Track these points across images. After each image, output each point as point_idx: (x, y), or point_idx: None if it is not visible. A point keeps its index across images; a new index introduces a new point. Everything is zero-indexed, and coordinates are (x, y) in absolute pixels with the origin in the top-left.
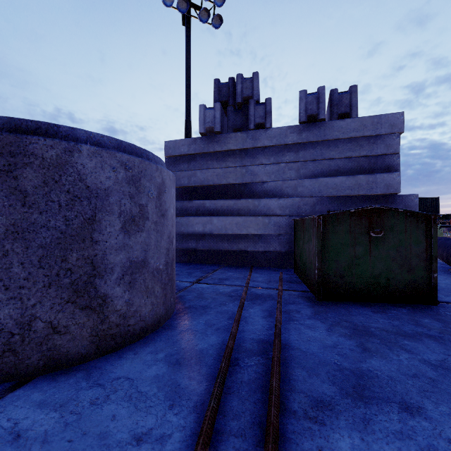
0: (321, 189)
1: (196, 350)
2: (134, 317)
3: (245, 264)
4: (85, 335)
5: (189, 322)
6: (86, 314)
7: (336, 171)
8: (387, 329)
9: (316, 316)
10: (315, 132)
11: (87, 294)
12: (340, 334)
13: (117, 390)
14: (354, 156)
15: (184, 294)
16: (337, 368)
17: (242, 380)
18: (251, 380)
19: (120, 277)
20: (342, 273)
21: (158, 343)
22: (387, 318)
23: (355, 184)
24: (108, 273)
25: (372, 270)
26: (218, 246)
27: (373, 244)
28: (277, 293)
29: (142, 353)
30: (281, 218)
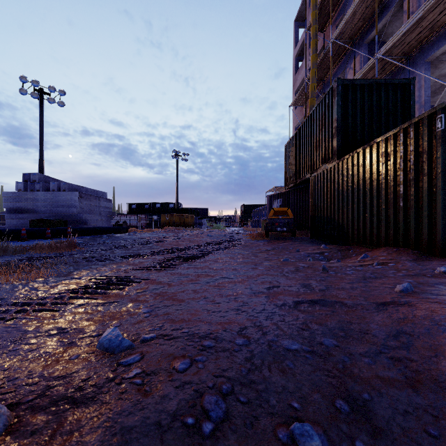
0: (57, 211)
1: None
2: None
3: None
4: None
5: None
6: None
7: (62, 206)
8: None
9: None
10: (56, 194)
11: None
12: None
13: None
14: (67, 202)
15: None
16: None
17: None
18: None
19: None
20: None
21: None
22: None
23: (66, 210)
24: None
25: None
26: None
27: (42, 226)
28: None
29: None
30: None
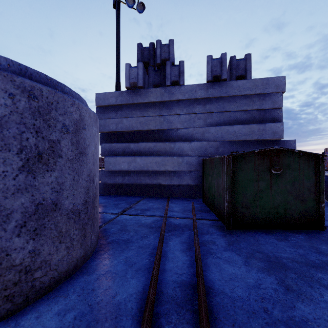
0: (223, 135)
1: (113, 304)
2: (42, 268)
3: (163, 195)
4: None
5: (110, 261)
6: None
7: (235, 121)
8: (297, 259)
9: (230, 246)
10: (218, 89)
11: None
12: (257, 268)
13: None
14: (248, 109)
15: (109, 226)
16: (270, 321)
17: None
18: None
19: (21, 225)
20: (248, 205)
21: (70, 296)
22: (291, 246)
23: (249, 131)
24: (2, 221)
25: (272, 201)
26: (140, 181)
27: (273, 180)
28: (192, 223)
29: (47, 315)
30: (192, 157)
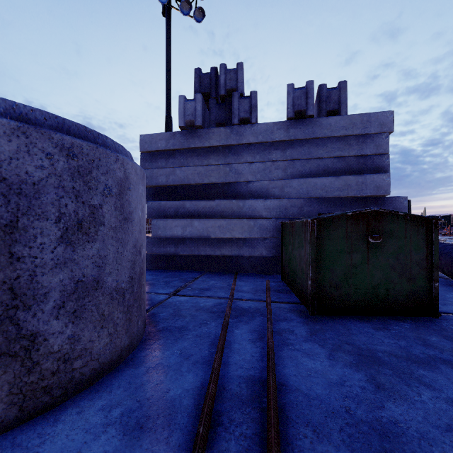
0: (309, 190)
1: (165, 400)
2: (82, 357)
3: (229, 270)
4: None
5: (161, 353)
6: (0, 364)
7: (325, 171)
8: (396, 353)
9: (313, 337)
10: (303, 129)
11: (2, 336)
12: (344, 363)
13: None
14: (343, 155)
15: (158, 310)
16: (352, 422)
17: None
18: (240, 452)
19: (59, 306)
20: (338, 284)
21: (114, 391)
22: (392, 336)
23: (344, 185)
24: (40, 301)
25: (370, 279)
26: (199, 251)
27: (371, 251)
28: (265, 306)
29: (90, 410)
30: (267, 220)
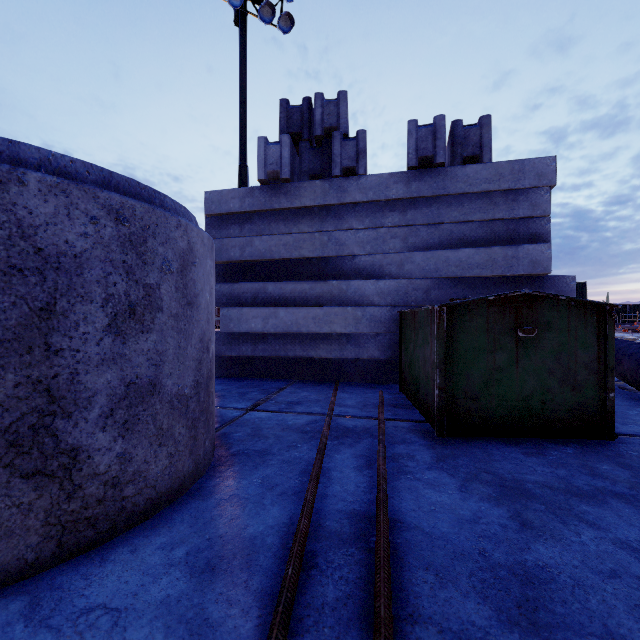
0: (439, 266)
1: (243, 539)
2: (135, 482)
3: (327, 378)
4: (33, 524)
5: (236, 482)
6: (35, 486)
7: (460, 241)
8: (552, 484)
9: (440, 463)
10: (430, 182)
11: (36, 449)
12: (480, 496)
13: (83, 638)
14: (485, 218)
15: (231, 430)
16: (486, 566)
17: (324, 601)
18: (340, 599)
19: (107, 414)
20: (476, 394)
21: (177, 527)
22: (548, 464)
23: (488, 260)
24: (82, 407)
25: (520, 388)
26: (286, 352)
27: (521, 350)
28: (376, 425)
29: (146, 549)
30: (381, 309)
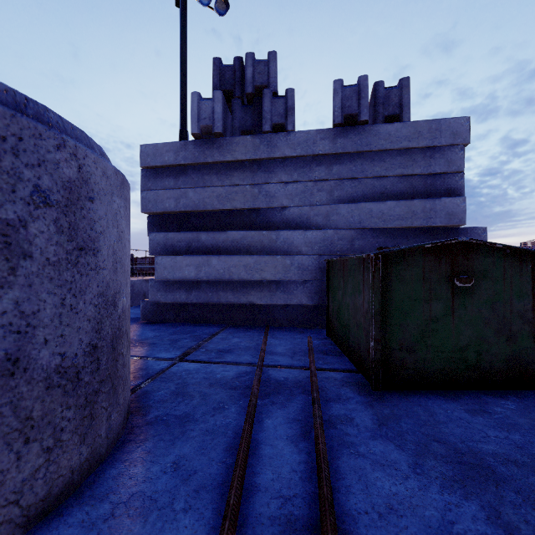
0: (363, 218)
1: None
2: None
3: (258, 323)
4: None
5: (144, 469)
6: None
7: (382, 194)
8: (514, 457)
9: (383, 429)
10: (354, 139)
11: None
12: (441, 481)
13: None
14: (405, 173)
15: (154, 387)
16: None
17: None
18: None
19: None
20: (412, 345)
21: None
22: (497, 425)
23: (408, 212)
24: None
25: (456, 339)
26: (218, 299)
27: (457, 299)
28: (308, 377)
29: None
30: (308, 257)
